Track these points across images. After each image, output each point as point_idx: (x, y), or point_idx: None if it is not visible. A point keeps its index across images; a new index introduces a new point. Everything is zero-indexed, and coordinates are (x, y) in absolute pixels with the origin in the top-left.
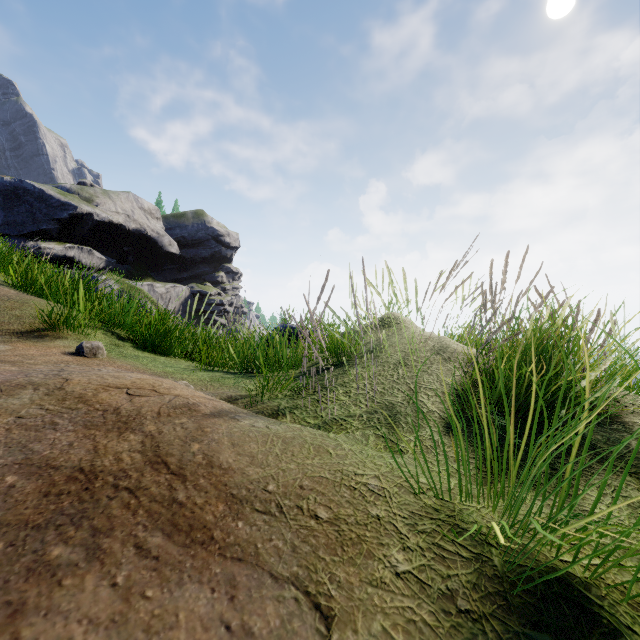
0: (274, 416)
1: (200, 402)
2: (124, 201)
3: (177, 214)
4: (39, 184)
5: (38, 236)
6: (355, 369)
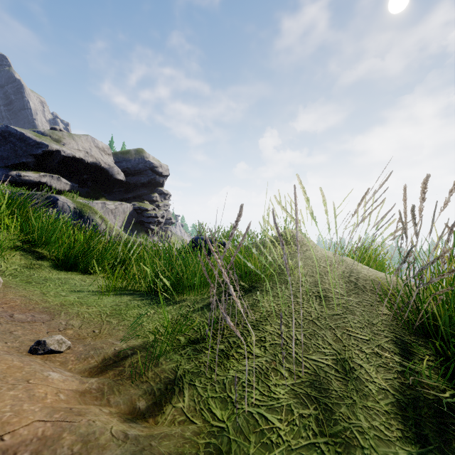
0: (167, 395)
1: (8, 446)
2: (84, 141)
3: (123, 151)
4: (20, 129)
5: (19, 167)
6: (265, 298)
